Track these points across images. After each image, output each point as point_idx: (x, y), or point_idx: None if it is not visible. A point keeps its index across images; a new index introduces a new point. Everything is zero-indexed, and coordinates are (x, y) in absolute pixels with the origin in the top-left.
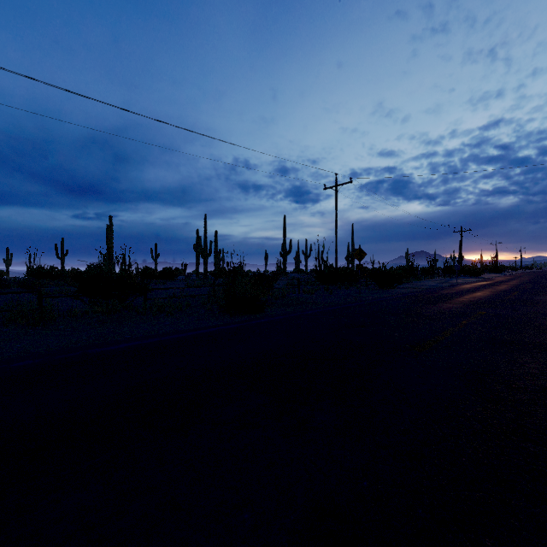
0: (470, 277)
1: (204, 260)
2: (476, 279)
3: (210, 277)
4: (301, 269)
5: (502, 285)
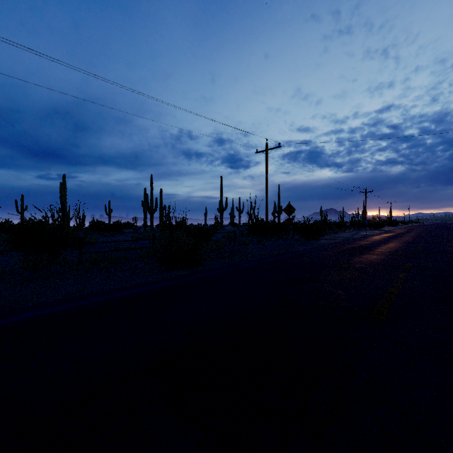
0: (374, 229)
1: (151, 214)
2: (379, 231)
3: (157, 229)
4: (235, 223)
5: (405, 236)
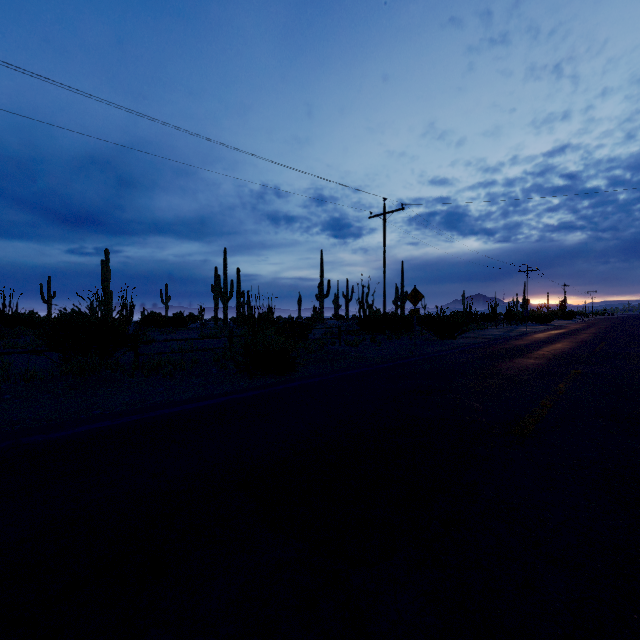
0: (538, 324)
1: (224, 303)
2: (546, 326)
3: (232, 324)
4: (341, 315)
5: (581, 333)
